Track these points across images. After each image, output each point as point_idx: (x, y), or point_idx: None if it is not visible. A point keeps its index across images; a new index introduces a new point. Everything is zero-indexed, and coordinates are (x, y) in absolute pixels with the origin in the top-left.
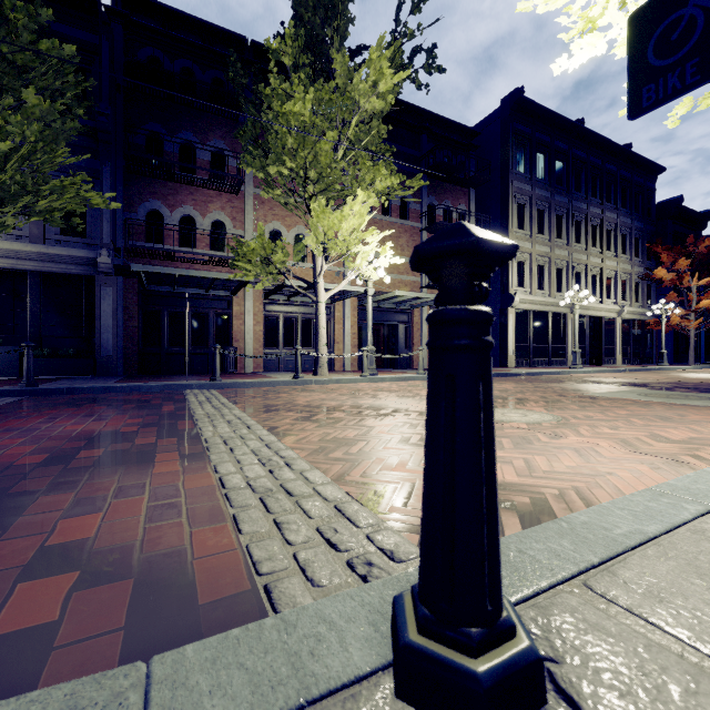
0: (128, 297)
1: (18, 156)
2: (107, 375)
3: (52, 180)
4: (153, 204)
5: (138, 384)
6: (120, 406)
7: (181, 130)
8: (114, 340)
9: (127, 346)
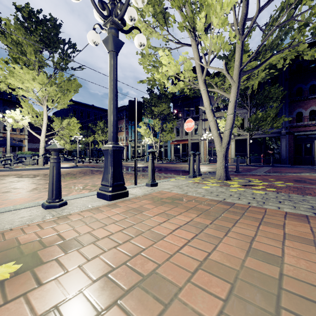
0: (289, 141)
1: (270, 117)
2: (283, 164)
3: (276, 119)
4: (298, 110)
5: (299, 166)
6: (299, 169)
7: (309, 81)
8: (285, 154)
9: (289, 155)
